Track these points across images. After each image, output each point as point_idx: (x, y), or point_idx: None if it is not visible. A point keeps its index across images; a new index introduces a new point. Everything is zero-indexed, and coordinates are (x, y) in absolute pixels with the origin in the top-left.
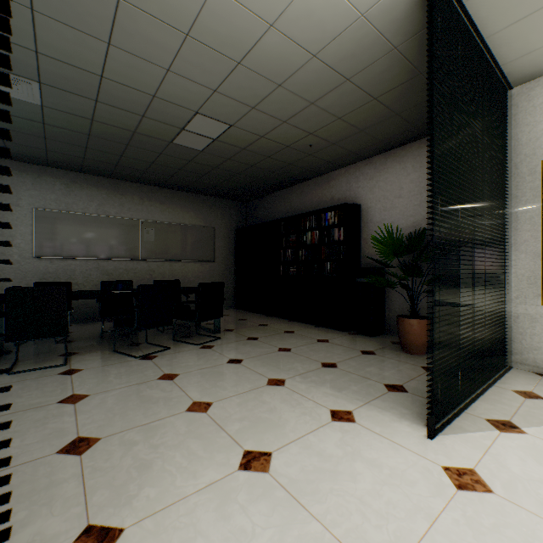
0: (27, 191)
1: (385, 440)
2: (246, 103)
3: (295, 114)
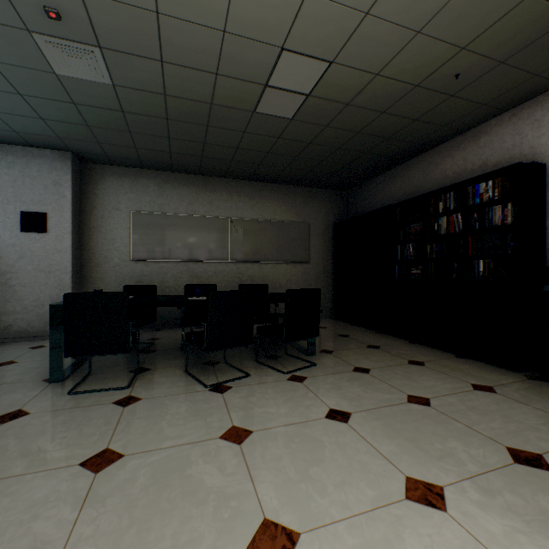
0: (125, 194)
1: None
2: (355, 7)
3: (441, 6)
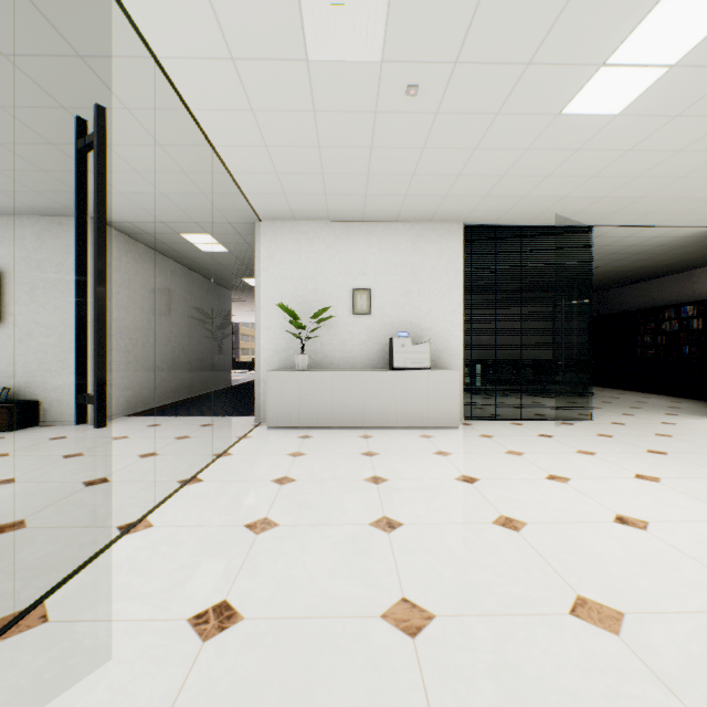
0: None
1: (688, 418)
2: (613, 260)
3: (649, 258)
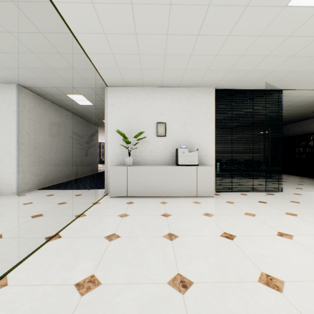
0: None
1: None
2: (287, 110)
3: (305, 108)
